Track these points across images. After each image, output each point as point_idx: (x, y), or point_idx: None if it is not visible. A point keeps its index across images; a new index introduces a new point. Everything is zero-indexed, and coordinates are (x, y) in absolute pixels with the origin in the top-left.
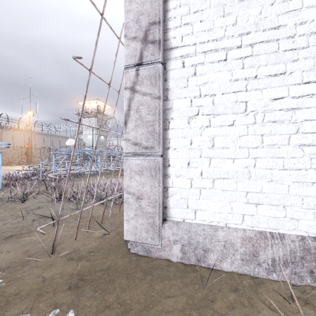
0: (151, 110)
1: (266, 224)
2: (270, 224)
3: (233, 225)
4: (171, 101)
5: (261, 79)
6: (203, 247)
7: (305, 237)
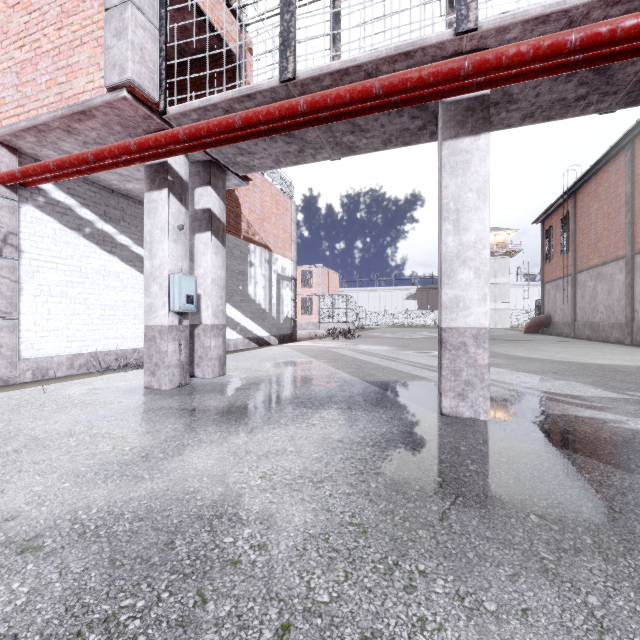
0: (10, 289)
1: (76, 351)
2: (78, 350)
3: (61, 354)
4: (22, 284)
5: (74, 283)
6: (46, 368)
7: (91, 353)
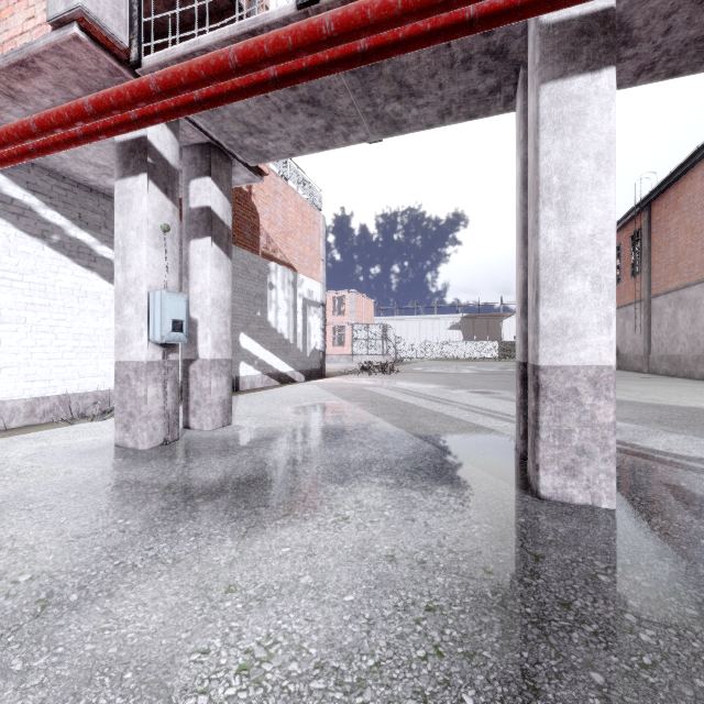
0: None
1: (39, 393)
2: (42, 392)
3: (17, 398)
4: None
5: (36, 305)
6: None
7: (61, 395)
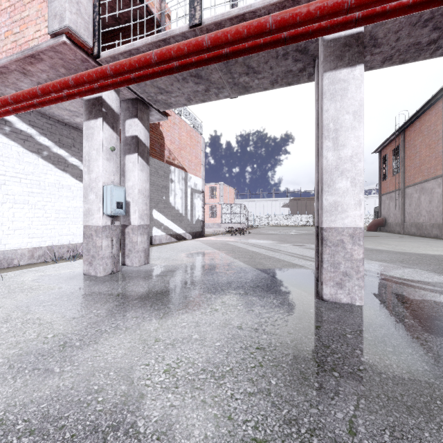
0: None
1: (36, 245)
2: (38, 244)
3: (24, 247)
4: None
5: (34, 193)
6: (11, 258)
7: (48, 246)
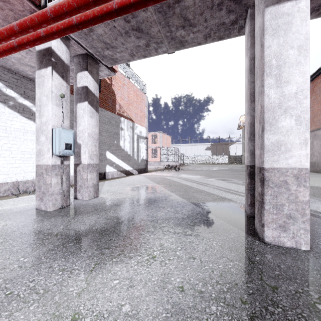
0: None
1: (2, 181)
2: (4, 180)
3: None
4: None
5: (1, 136)
6: None
7: (14, 182)
